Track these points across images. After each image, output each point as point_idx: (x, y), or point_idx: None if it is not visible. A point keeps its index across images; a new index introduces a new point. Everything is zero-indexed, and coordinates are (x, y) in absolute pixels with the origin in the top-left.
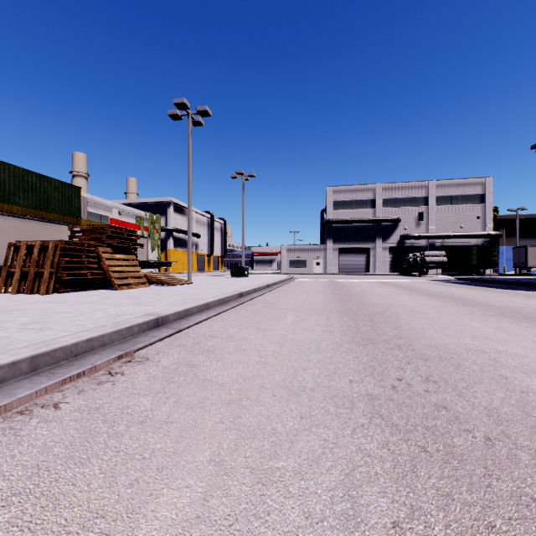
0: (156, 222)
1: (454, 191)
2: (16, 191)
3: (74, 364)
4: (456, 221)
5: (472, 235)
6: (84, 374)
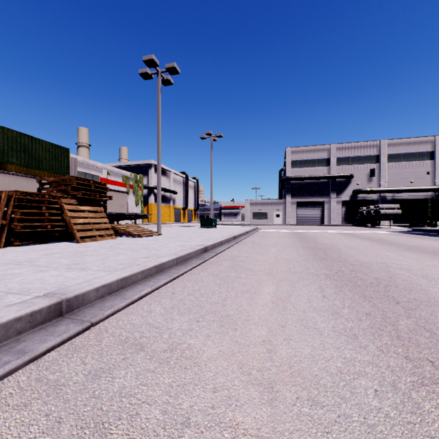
0: (139, 181)
1: (404, 149)
2: (9, 151)
3: None
4: (406, 176)
5: (422, 189)
6: None
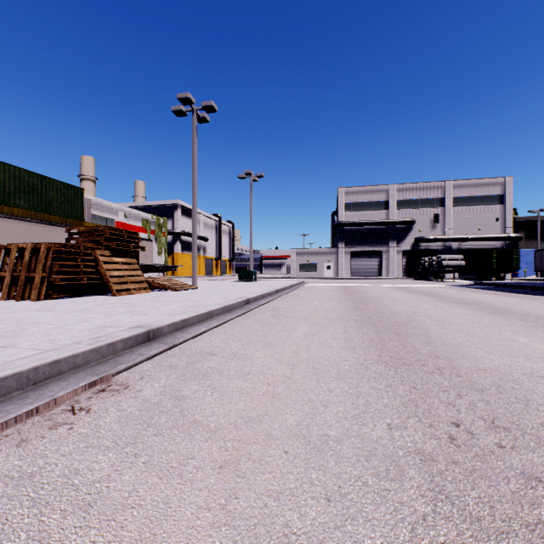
0: (162, 225)
1: (471, 191)
2: (16, 192)
3: (29, 397)
4: (473, 223)
5: (491, 238)
6: (37, 412)
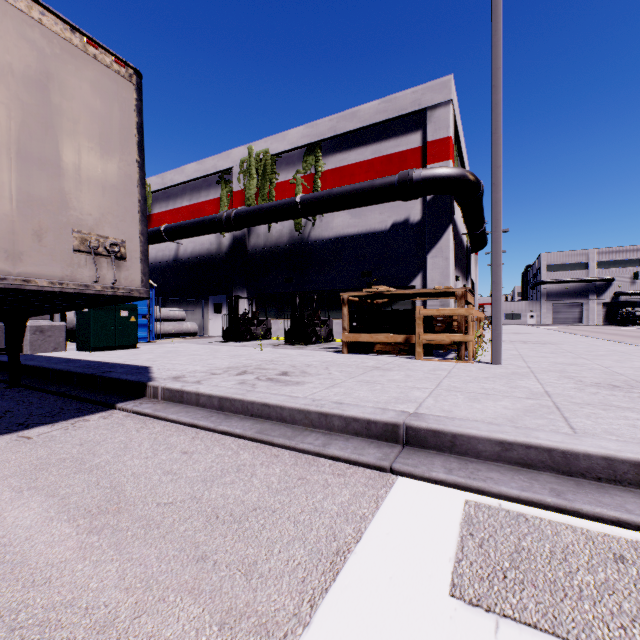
0: None
1: None
2: None
3: None
4: None
5: None
6: None
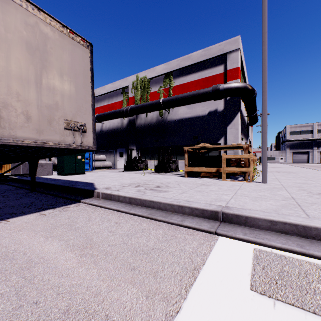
0: None
1: None
2: None
3: None
4: None
5: None
6: None
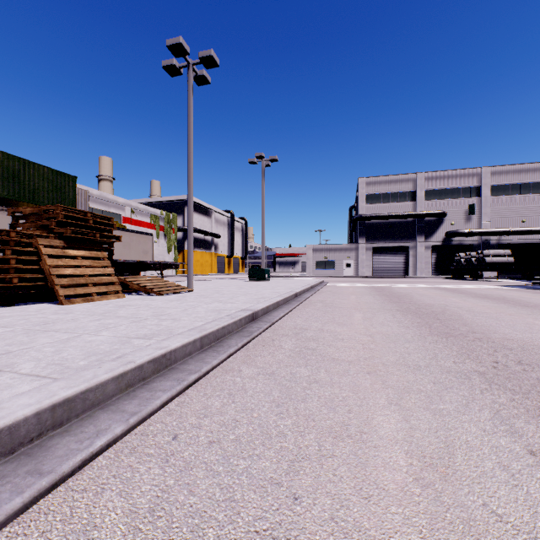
0: (172, 221)
1: (513, 178)
2: None
3: None
4: (516, 214)
5: (538, 231)
6: None
